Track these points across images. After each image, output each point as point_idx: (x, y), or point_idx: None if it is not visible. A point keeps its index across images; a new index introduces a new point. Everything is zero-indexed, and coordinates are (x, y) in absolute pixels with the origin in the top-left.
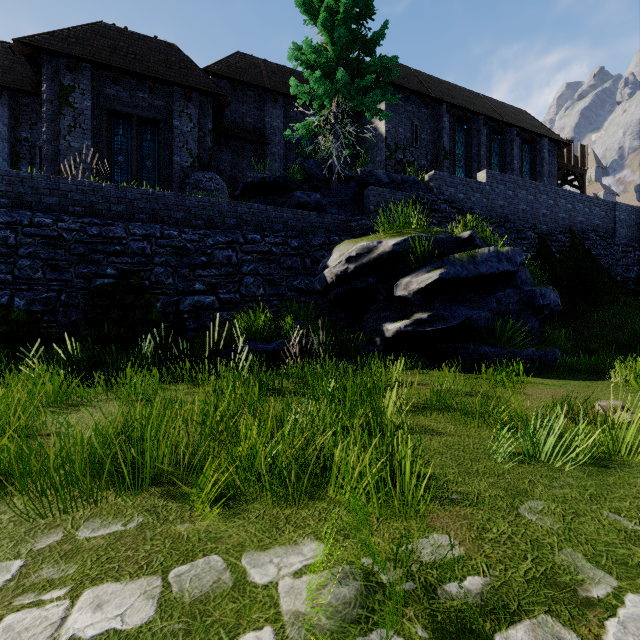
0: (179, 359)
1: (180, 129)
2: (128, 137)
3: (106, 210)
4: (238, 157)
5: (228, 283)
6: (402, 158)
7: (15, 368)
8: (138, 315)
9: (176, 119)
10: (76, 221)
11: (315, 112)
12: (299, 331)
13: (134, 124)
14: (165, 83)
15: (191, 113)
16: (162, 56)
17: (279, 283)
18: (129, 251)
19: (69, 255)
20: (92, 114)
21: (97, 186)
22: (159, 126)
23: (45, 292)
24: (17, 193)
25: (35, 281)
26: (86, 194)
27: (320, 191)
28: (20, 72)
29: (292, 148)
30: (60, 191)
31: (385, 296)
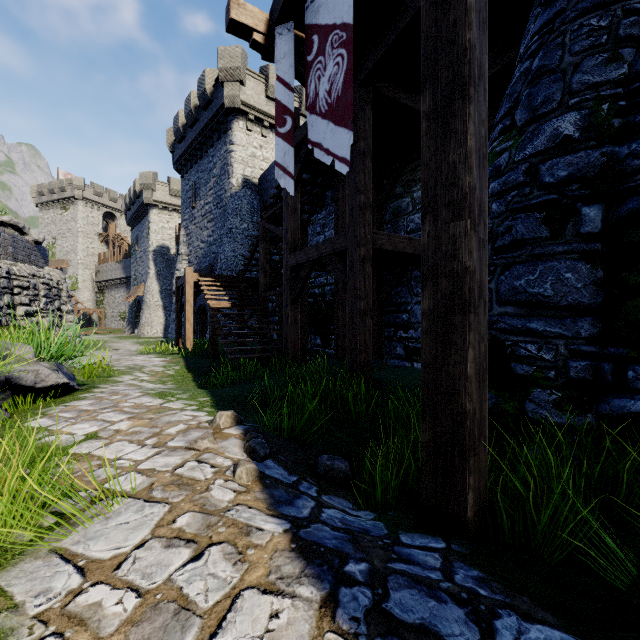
0: None
1: None
2: None
3: None
4: None
5: None
6: None
7: None
8: None
9: None
10: None
11: None
12: None
13: None
14: None
15: None
16: None
17: None
18: None
19: None
20: None
21: None
22: None
23: None
24: None
25: None
26: None
27: None
28: None
29: None
30: None
31: None
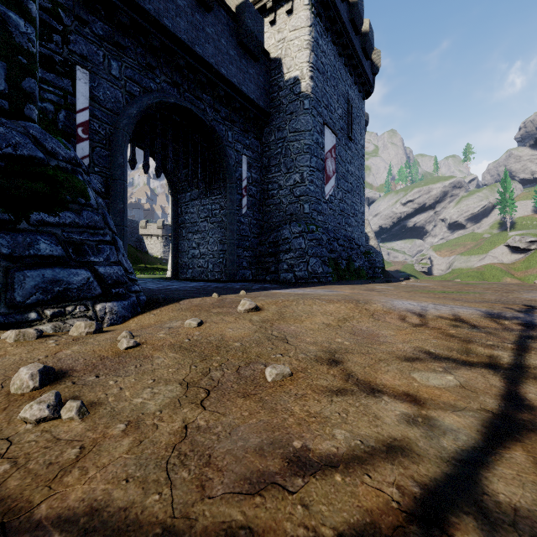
0: None
1: None
2: None
3: None
4: None
5: None
6: None
7: None
8: None
9: None
10: None
11: None
12: None
13: None
14: None
15: None
16: None
17: None
18: None
19: None
20: None
21: None
22: None
23: None
24: None
25: None
26: None
27: None
28: None
29: None
30: None
31: None
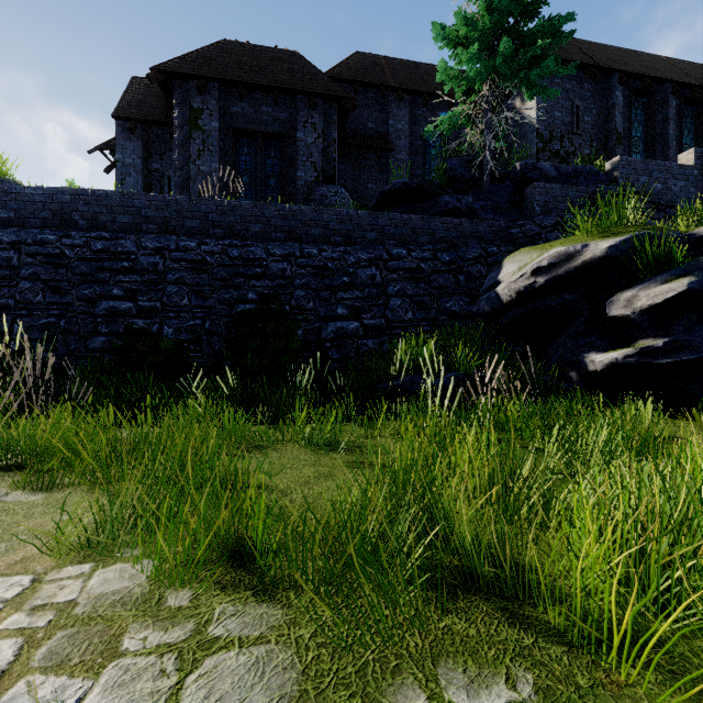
0: (331, 394)
1: (304, 141)
2: (252, 156)
3: (244, 230)
4: (359, 168)
5: (372, 306)
6: (559, 149)
7: (175, 400)
8: (279, 344)
9: (300, 131)
10: (217, 243)
11: (445, 107)
12: (477, 362)
13: (259, 141)
14: (289, 93)
15: (315, 122)
16: (284, 65)
17: (429, 305)
18: (269, 273)
19: (212, 280)
20: (219, 135)
21: (235, 205)
22: (282, 141)
23: (191, 320)
24: (163, 218)
25: (181, 308)
26: (225, 214)
27: (467, 195)
28: (151, 104)
29: (418, 152)
30: (201, 213)
31: (587, 317)
